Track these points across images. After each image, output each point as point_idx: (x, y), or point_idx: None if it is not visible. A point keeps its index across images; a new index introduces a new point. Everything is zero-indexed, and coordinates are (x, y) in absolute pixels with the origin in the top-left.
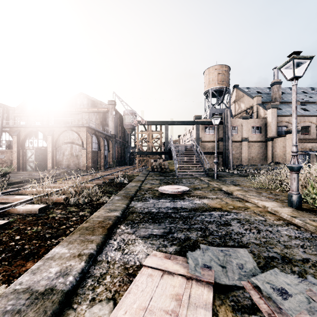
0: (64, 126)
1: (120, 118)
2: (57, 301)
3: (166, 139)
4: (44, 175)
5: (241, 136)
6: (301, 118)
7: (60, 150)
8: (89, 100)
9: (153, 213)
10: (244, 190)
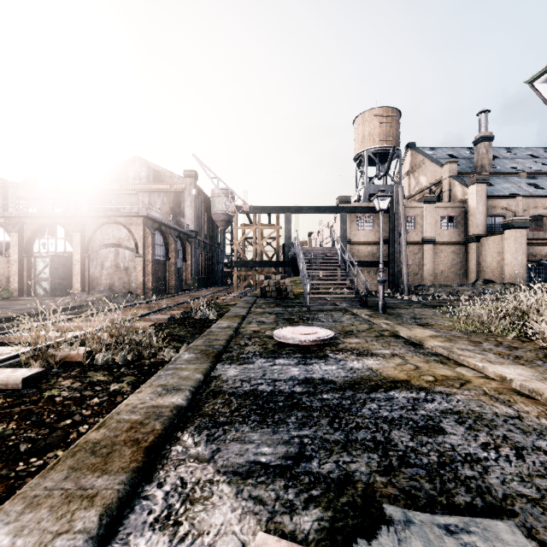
0: (103, 214)
1: (206, 202)
2: None
3: (288, 239)
4: (65, 303)
5: (423, 233)
6: (530, 200)
7: (96, 259)
8: (150, 170)
9: (261, 394)
10: (445, 337)
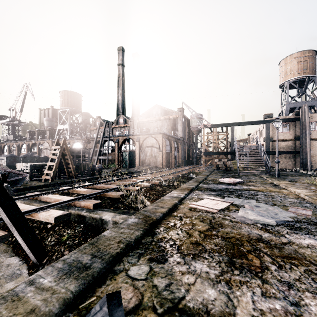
0: (147, 134)
1: (187, 122)
2: (180, 198)
3: (232, 140)
4: (136, 170)
5: None
6: None
7: (143, 152)
8: (162, 110)
9: (212, 189)
10: (292, 184)
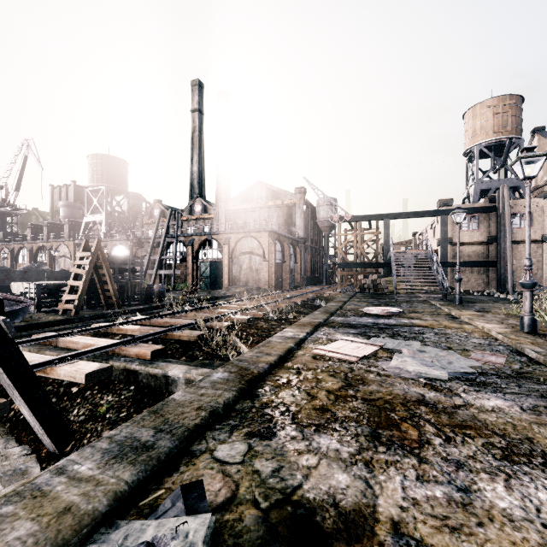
0: (242, 231)
1: (312, 211)
2: (299, 339)
3: (386, 242)
4: (224, 293)
5: (542, 231)
6: None
7: (237, 263)
8: (269, 191)
9: (352, 324)
10: (480, 315)
